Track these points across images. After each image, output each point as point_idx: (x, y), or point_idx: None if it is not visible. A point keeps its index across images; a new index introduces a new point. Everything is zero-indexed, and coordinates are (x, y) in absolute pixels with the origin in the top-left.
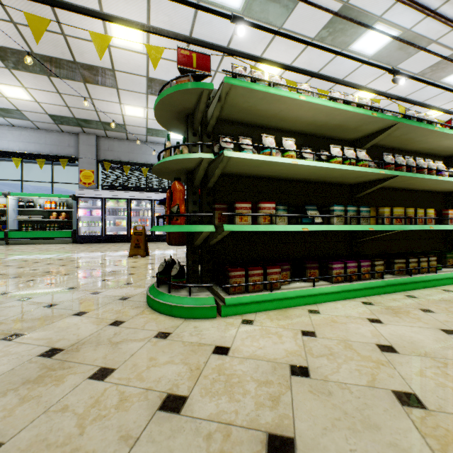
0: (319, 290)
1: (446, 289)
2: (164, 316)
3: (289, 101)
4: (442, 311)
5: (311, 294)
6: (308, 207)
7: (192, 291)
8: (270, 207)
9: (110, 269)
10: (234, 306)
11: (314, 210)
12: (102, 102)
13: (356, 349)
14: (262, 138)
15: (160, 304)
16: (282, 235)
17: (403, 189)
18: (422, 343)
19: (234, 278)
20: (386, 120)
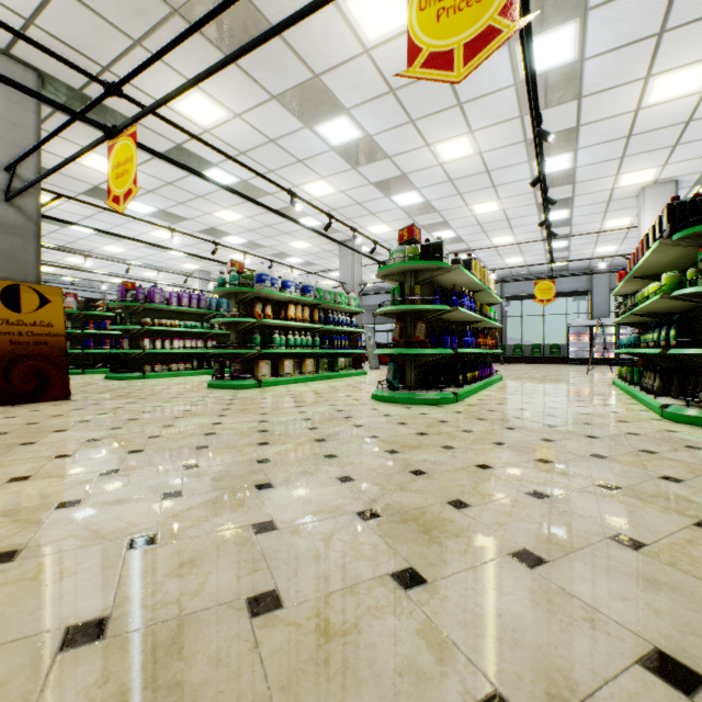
0: None
1: None
2: None
3: None
4: None
5: None
6: None
7: None
8: None
9: None
10: None
11: None
12: None
13: None
14: None
15: None
16: None
17: None
18: None
19: None
20: None
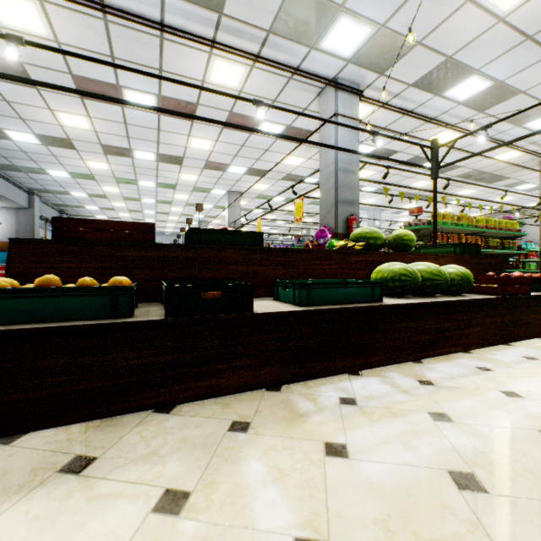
0: None
1: None
2: None
3: None
4: None
5: None
6: None
7: None
8: None
9: None
10: None
11: None
12: None
13: None
14: None
15: None
16: None
17: None
18: None
19: None
20: None
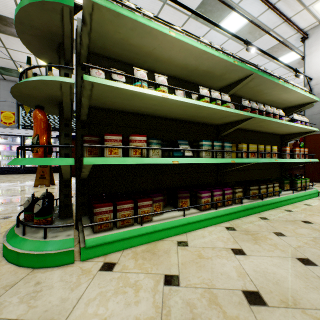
0: (189, 219)
1: (287, 209)
2: (10, 265)
3: (160, 36)
4: (291, 234)
5: (181, 224)
6: (181, 142)
7: (54, 230)
8: (141, 139)
9: (2, 200)
10: (97, 247)
11: (186, 145)
12: (18, 53)
13: (222, 304)
14: (134, 71)
15: (7, 251)
16: (159, 167)
17: (254, 131)
18: (286, 283)
19: (100, 214)
20: (245, 69)
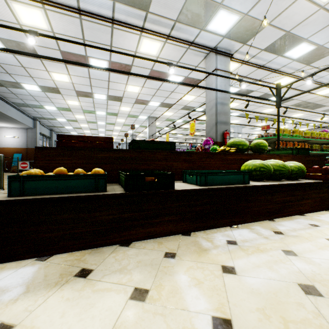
0: None
1: None
2: None
3: None
4: None
5: None
6: None
7: None
8: None
9: None
10: None
11: None
12: None
13: None
14: None
15: None
16: None
17: None
18: None
19: None
20: None
